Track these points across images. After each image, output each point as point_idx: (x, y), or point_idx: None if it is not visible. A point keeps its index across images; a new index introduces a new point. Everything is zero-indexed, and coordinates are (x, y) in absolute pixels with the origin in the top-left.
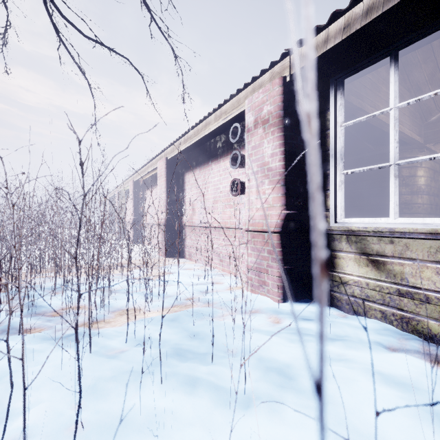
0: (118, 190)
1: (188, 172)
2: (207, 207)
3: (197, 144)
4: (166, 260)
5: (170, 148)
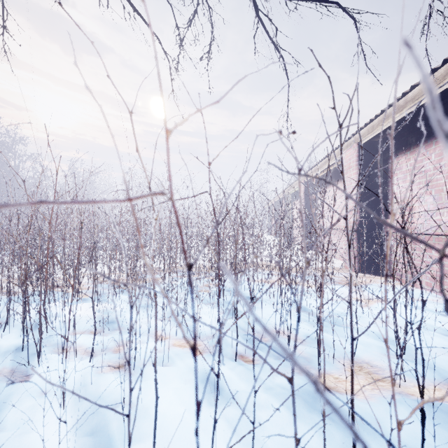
0: (284, 194)
1: (398, 156)
2: (447, 204)
3: (424, 106)
4: (360, 277)
5: (365, 129)
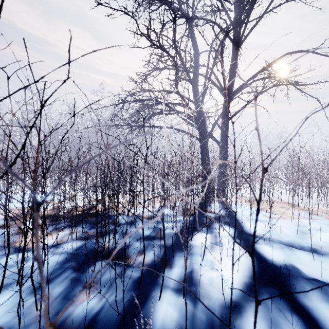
0: None
1: None
2: None
3: None
4: None
5: None
